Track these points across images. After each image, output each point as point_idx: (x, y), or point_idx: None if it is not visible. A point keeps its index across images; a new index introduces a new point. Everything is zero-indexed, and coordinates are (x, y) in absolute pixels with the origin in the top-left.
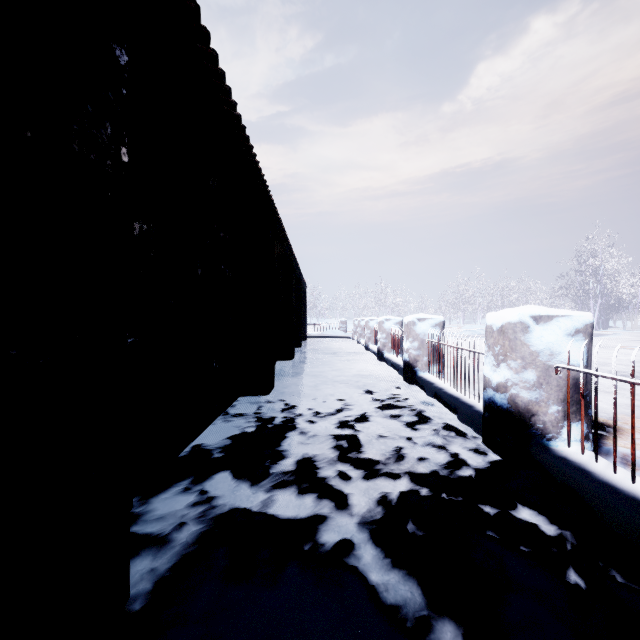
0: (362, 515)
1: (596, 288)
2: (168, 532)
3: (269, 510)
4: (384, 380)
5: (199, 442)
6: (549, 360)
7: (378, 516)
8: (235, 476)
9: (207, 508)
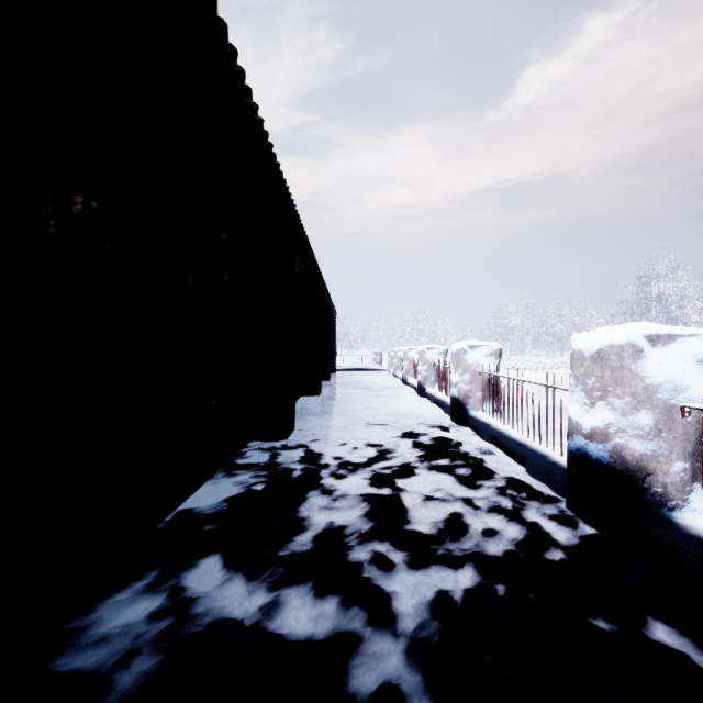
0: (412, 635)
1: (660, 315)
2: (106, 671)
3: (271, 625)
4: (428, 420)
5: (188, 506)
6: (672, 397)
7: (437, 637)
8: (228, 562)
9: (177, 621)
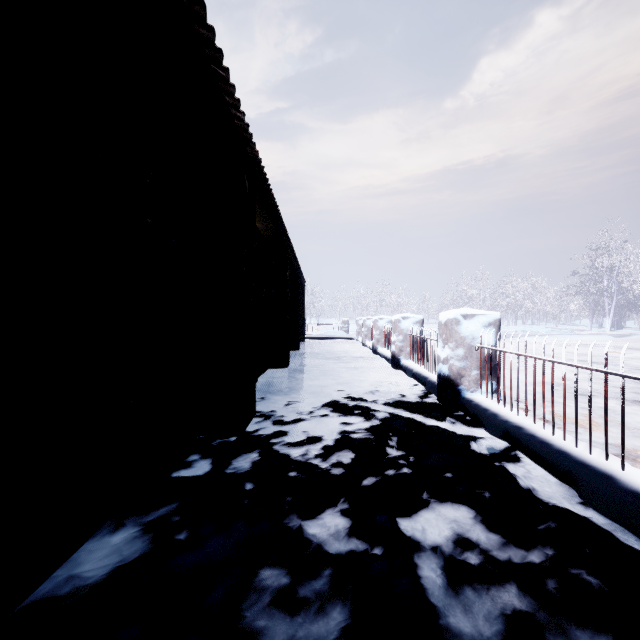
0: None
1: (611, 286)
2: None
3: None
4: (410, 401)
5: (46, 594)
6: None
7: None
8: None
9: None
